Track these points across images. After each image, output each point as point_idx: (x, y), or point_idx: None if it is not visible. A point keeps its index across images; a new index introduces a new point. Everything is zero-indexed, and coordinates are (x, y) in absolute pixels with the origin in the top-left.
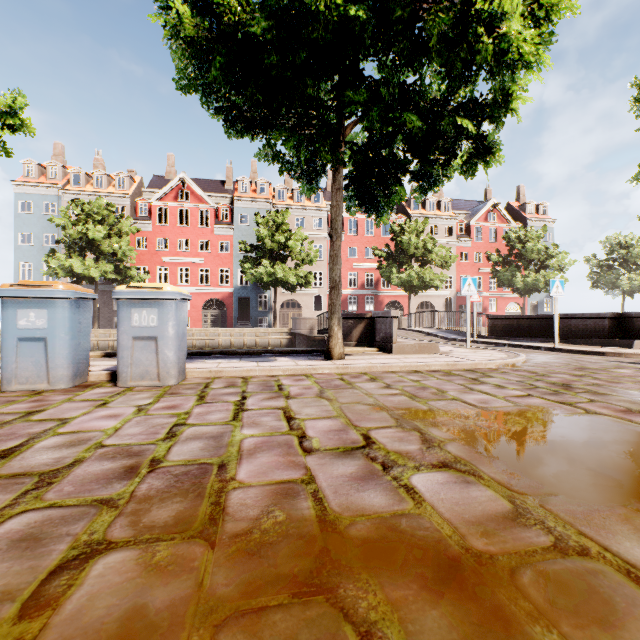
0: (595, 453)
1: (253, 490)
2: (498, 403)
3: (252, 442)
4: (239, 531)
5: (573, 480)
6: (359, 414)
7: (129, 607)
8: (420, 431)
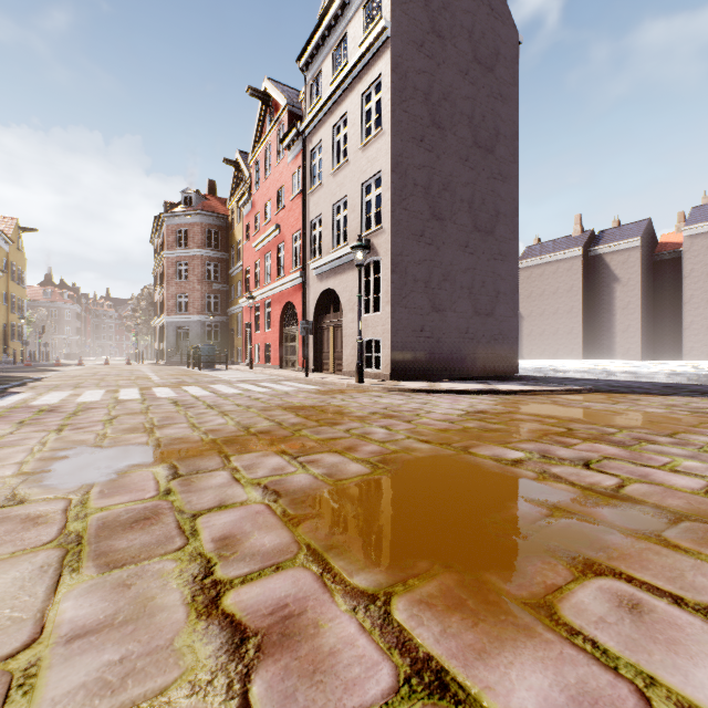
0: (420, 485)
1: (575, 442)
2: (598, 611)
3: (656, 457)
4: (547, 435)
5: (441, 464)
6: (700, 502)
7: (537, 428)
8: (580, 486)
